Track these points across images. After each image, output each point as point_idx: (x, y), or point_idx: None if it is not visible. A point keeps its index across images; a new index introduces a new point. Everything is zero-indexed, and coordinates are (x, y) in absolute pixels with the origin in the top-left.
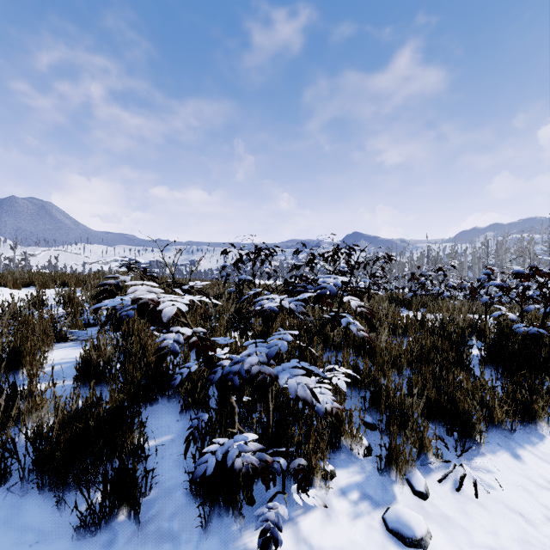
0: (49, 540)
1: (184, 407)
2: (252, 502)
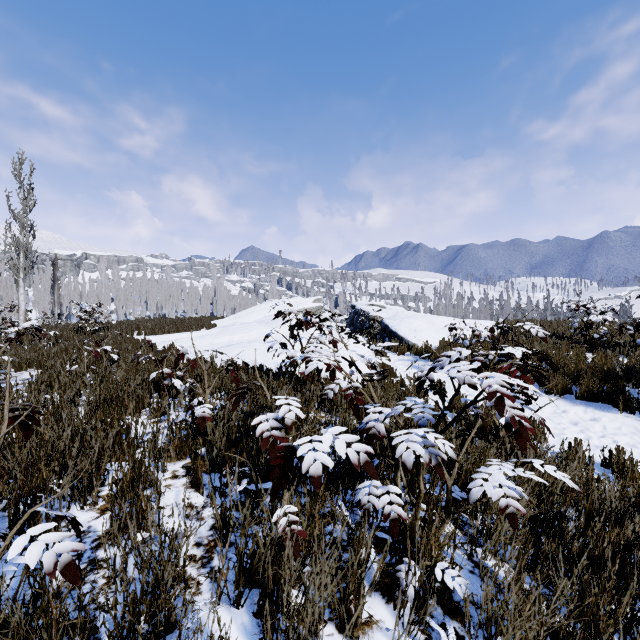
0: None
1: None
2: None
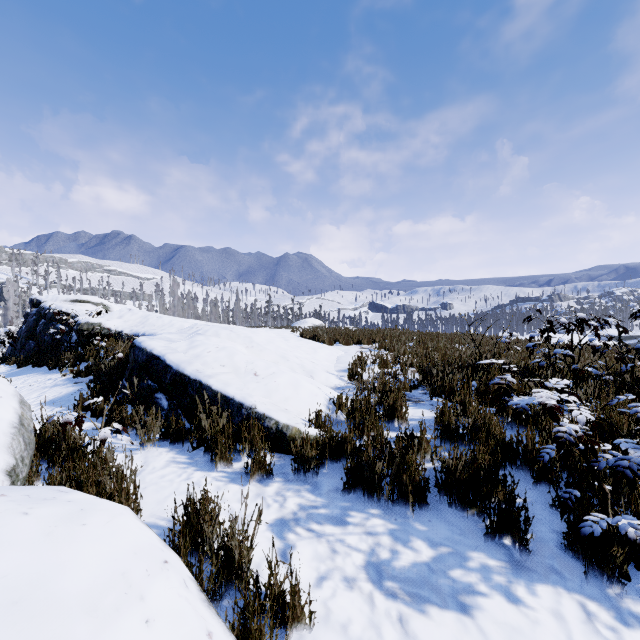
0: (467, 536)
1: (535, 479)
2: (627, 578)
